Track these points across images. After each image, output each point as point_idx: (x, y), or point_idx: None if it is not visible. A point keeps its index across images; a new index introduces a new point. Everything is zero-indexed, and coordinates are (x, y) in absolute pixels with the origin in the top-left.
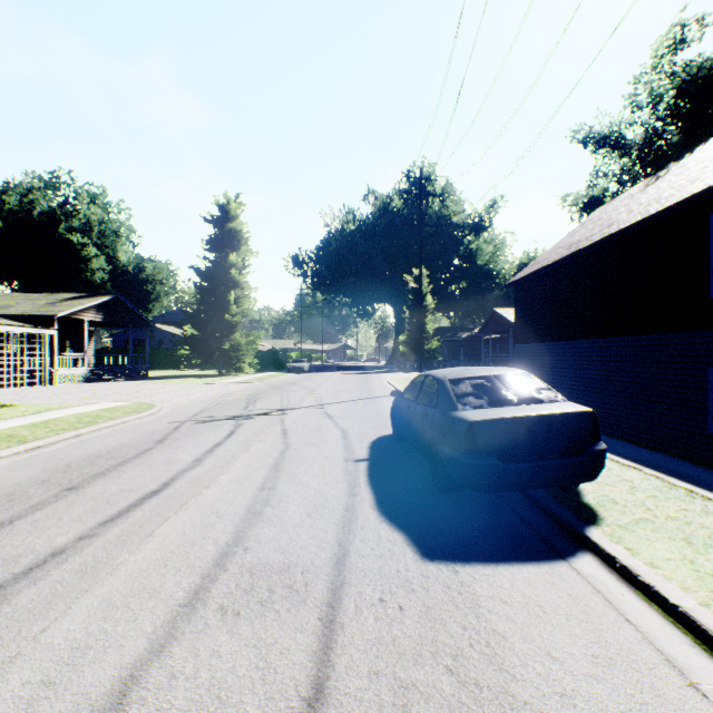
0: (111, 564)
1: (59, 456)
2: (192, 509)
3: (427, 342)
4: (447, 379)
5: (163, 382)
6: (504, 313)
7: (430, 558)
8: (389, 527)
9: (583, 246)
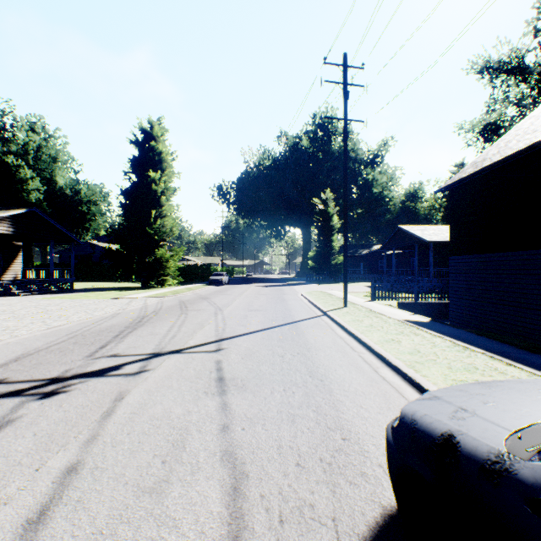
0: None
1: None
2: None
3: (333, 257)
4: None
5: (73, 296)
6: (409, 229)
7: None
8: None
9: None
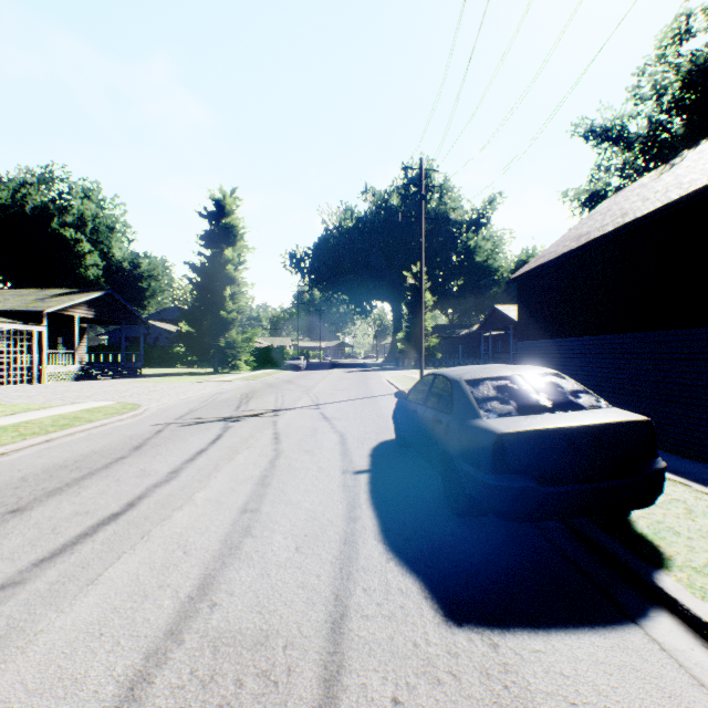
0: (28, 632)
1: (18, 466)
2: (154, 541)
3: (425, 339)
4: (463, 379)
5: (155, 380)
6: (504, 310)
7: (457, 621)
8: (399, 569)
9: (595, 237)
